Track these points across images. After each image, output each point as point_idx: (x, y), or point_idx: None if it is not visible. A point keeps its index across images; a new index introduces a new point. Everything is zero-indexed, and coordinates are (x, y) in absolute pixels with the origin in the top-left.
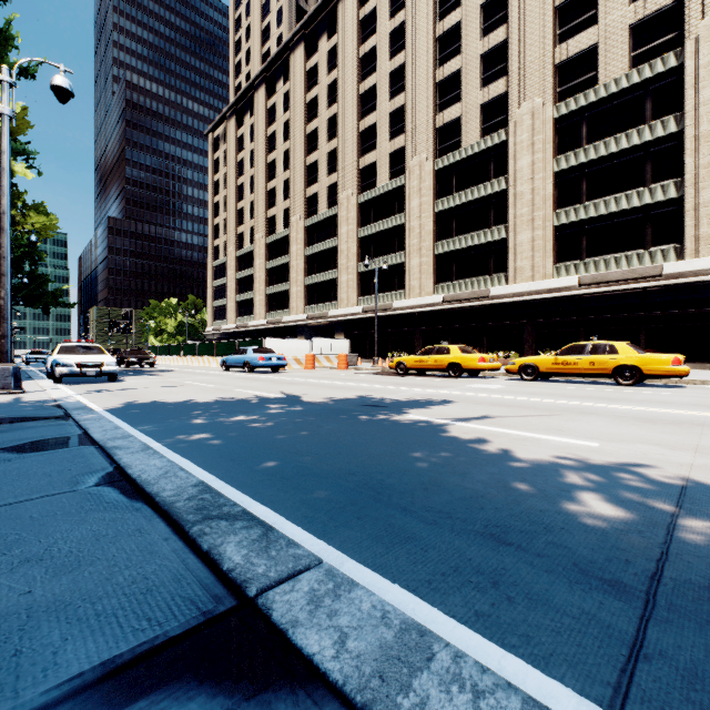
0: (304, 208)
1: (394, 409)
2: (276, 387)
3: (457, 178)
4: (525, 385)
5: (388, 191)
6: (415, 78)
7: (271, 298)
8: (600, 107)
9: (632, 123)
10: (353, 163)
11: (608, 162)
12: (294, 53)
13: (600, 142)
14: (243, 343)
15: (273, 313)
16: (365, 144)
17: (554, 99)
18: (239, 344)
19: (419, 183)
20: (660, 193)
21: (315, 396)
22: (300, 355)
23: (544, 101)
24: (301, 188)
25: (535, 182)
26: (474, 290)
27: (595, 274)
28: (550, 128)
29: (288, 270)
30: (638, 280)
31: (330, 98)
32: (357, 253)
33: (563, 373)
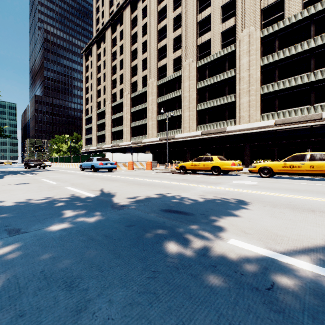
0: (130, 88)
1: (201, 221)
2: (99, 184)
3: (208, 70)
4: (270, 181)
5: (173, 78)
6: (186, 19)
7: (113, 134)
8: (286, 30)
9: (304, 38)
10: (154, 65)
11: (290, 59)
12: (125, 11)
13: (286, 49)
14: (94, 155)
15: (115, 141)
16: (161, 55)
17: (260, 27)
18: (92, 156)
19: (189, 73)
20: (320, 75)
21: (122, 195)
22: (126, 162)
23: (255, 28)
24: (128, 78)
25: (250, 71)
26: (217, 128)
27: (283, 119)
28: (259, 42)
29: (122, 119)
30: (308, 121)
31: (143, 32)
32: (157, 110)
33: (290, 173)
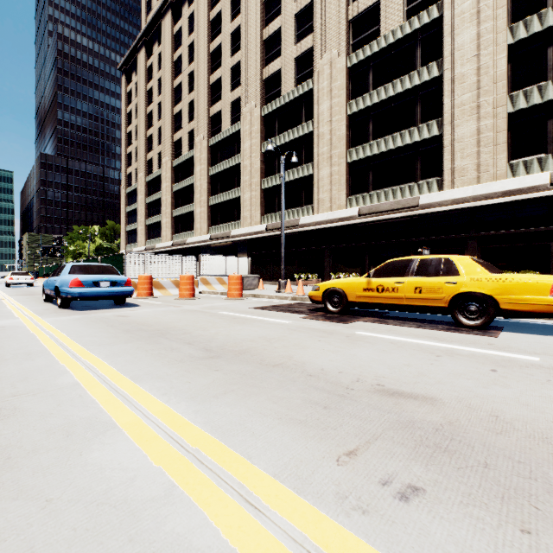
0: (207, 127)
1: None
2: None
3: (374, 73)
4: None
5: (294, 98)
6: None
7: (177, 221)
8: None
9: None
10: (256, 73)
11: None
12: None
13: None
14: (105, 260)
15: (178, 235)
16: (269, 53)
17: None
18: (101, 262)
19: (330, 83)
20: None
21: None
22: None
23: None
24: (204, 107)
25: (481, 59)
26: (397, 199)
27: None
28: None
29: (193, 191)
30: None
31: (233, 11)
32: (261, 168)
33: None
